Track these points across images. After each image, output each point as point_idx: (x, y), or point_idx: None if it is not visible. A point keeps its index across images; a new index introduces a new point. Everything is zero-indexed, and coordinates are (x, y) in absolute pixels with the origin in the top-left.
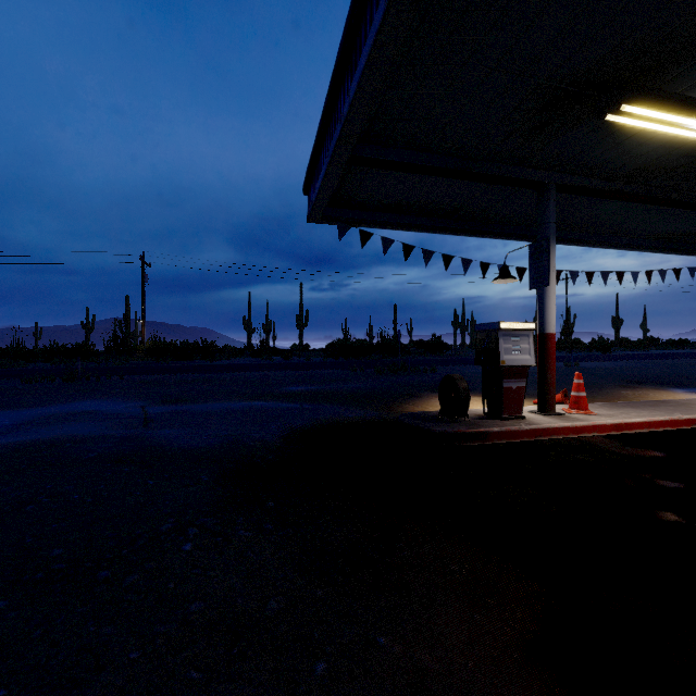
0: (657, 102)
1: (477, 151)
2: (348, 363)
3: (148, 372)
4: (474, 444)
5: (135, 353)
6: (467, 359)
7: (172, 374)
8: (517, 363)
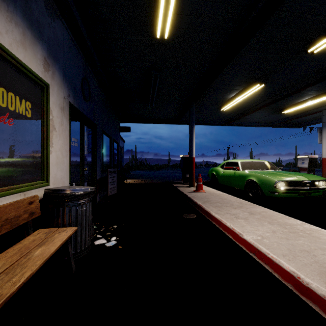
0: (289, 108)
1: (292, 114)
2: None
3: None
4: None
5: None
6: None
7: None
8: (302, 167)
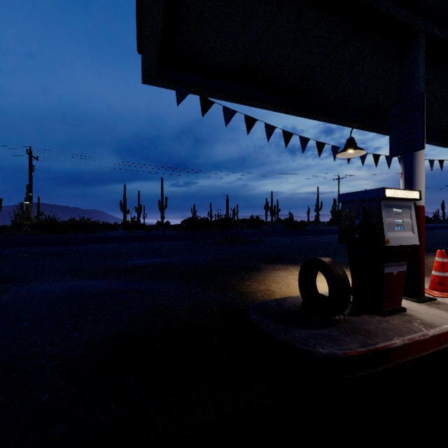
0: None
1: None
2: (194, 235)
3: (14, 245)
4: (374, 371)
5: (21, 228)
6: (279, 231)
7: (35, 247)
8: (401, 242)
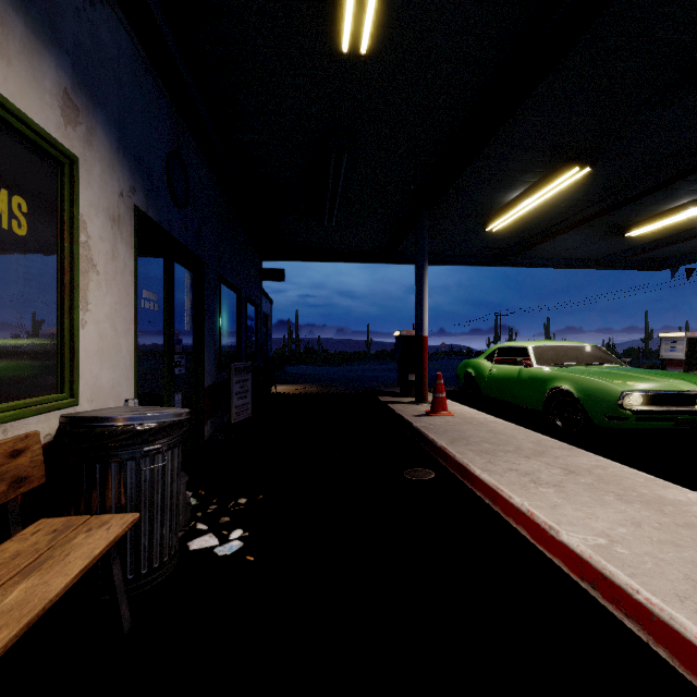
0: (641, 225)
1: (648, 240)
2: None
3: None
4: None
5: None
6: None
7: None
8: (670, 357)
